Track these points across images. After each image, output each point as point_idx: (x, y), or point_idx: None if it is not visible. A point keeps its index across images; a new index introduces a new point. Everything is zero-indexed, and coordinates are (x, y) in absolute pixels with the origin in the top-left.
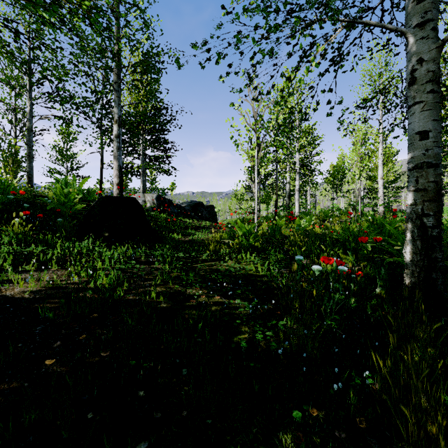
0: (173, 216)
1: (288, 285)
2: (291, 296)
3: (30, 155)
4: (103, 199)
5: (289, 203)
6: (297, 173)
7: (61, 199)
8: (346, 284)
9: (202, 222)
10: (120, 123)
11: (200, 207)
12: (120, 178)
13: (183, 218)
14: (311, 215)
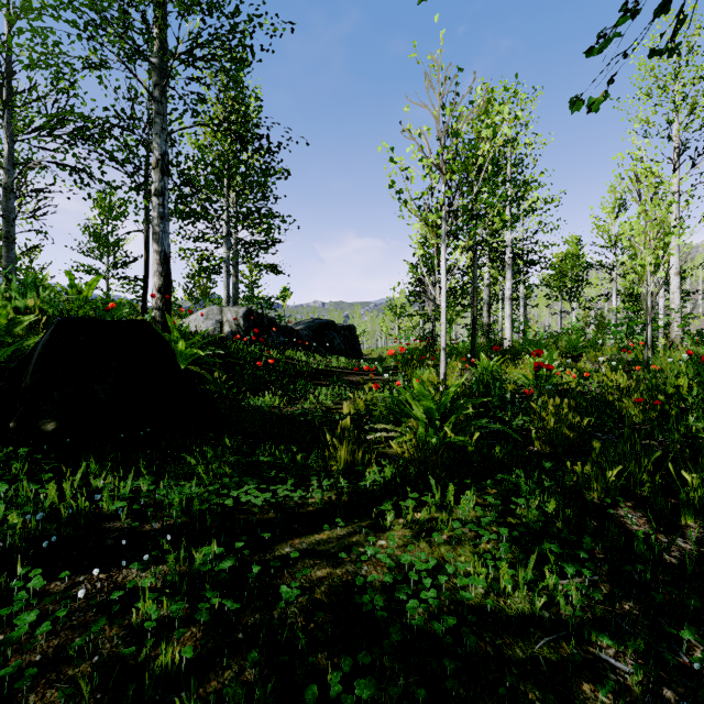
0: (275, 351)
1: None
2: None
3: (9, 237)
4: (56, 326)
5: (488, 321)
6: (509, 267)
7: None
8: None
9: (332, 361)
10: (166, 167)
11: (329, 331)
12: (163, 278)
13: (295, 352)
14: (553, 348)
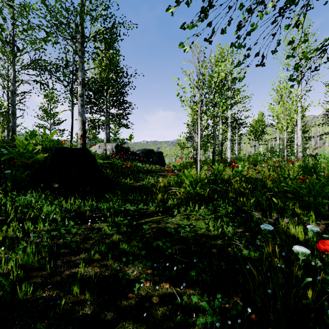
0: (129, 162)
1: (248, 253)
2: (269, 292)
3: (13, 113)
4: (55, 150)
5: (221, 150)
6: (229, 126)
7: (21, 150)
8: (326, 260)
9: (153, 166)
10: (84, 84)
11: (151, 154)
12: (83, 131)
13: (137, 163)
14: (245, 161)
